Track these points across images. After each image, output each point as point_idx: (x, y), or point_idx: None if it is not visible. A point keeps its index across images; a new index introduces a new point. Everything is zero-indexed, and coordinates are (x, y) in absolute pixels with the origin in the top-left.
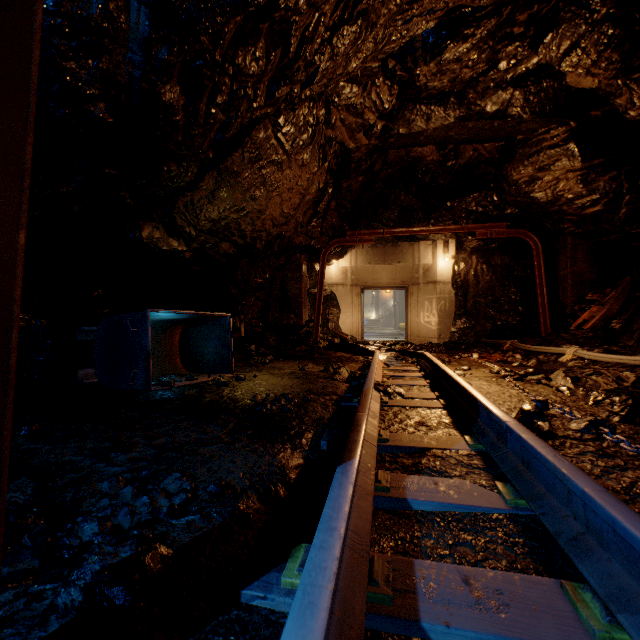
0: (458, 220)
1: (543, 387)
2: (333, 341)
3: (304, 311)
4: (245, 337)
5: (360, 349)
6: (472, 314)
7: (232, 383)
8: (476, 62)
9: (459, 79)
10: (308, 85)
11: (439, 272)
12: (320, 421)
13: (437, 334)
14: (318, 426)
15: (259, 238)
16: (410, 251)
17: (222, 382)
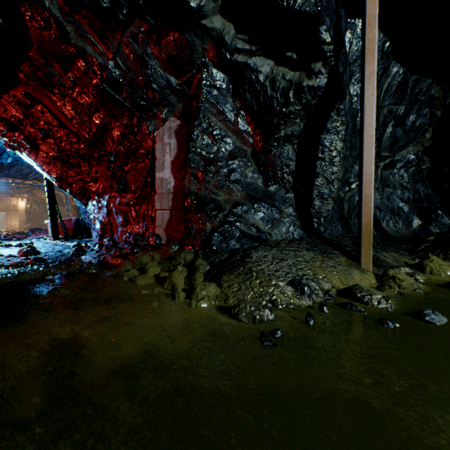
0: (25, 193)
1: None
2: None
3: None
4: None
5: None
6: (33, 222)
7: None
8: None
9: None
10: None
11: (20, 207)
12: None
13: (19, 228)
14: None
15: None
16: (7, 199)
17: None
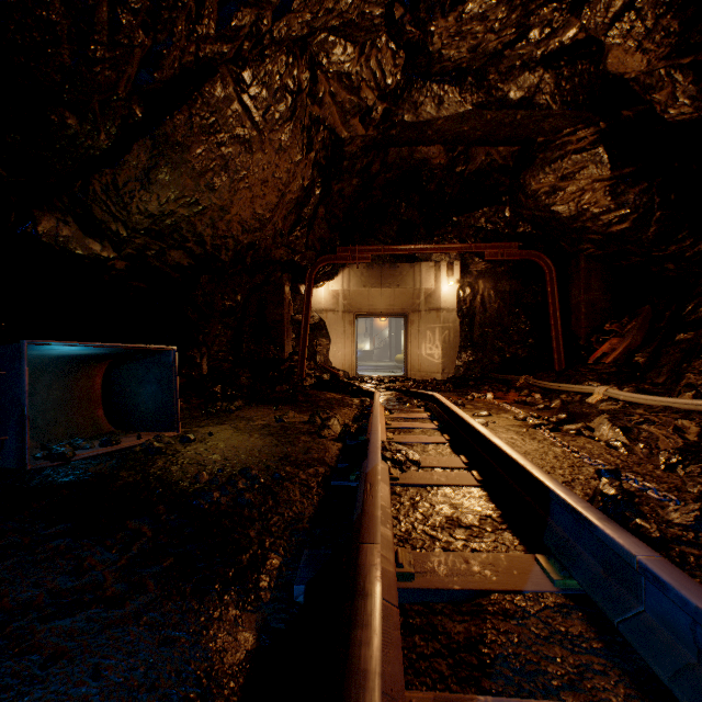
0: (465, 238)
1: (588, 441)
2: (322, 378)
3: (287, 342)
4: (208, 375)
5: (354, 388)
6: (479, 346)
7: (173, 447)
8: (504, 25)
9: (481, 49)
10: (283, 13)
11: (443, 298)
12: (296, 526)
13: (441, 368)
14: (292, 538)
15: (224, 247)
16: (411, 273)
17: (155, 448)
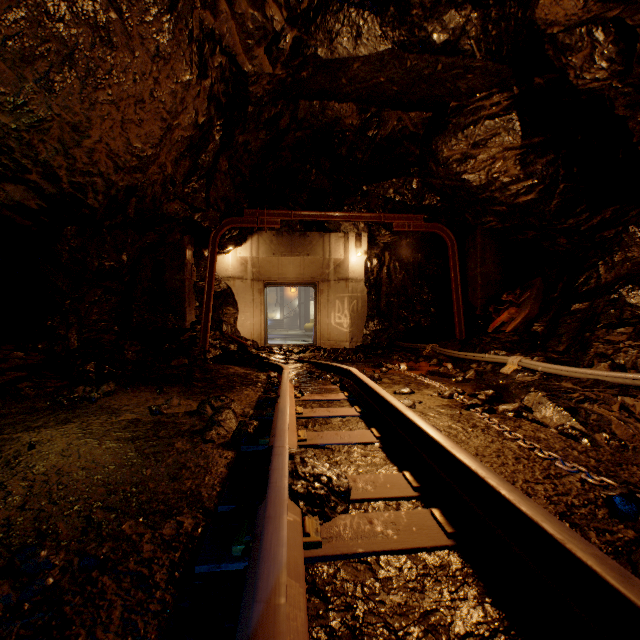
0: (374, 209)
1: (536, 427)
2: (228, 348)
3: (189, 310)
4: (77, 350)
5: (262, 361)
6: (385, 315)
7: None
8: None
9: None
10: None
11: (351, 268)
12: None
13: (349, 337)
14: None
15: (91, 187)
16: (320, 243)
17: None
